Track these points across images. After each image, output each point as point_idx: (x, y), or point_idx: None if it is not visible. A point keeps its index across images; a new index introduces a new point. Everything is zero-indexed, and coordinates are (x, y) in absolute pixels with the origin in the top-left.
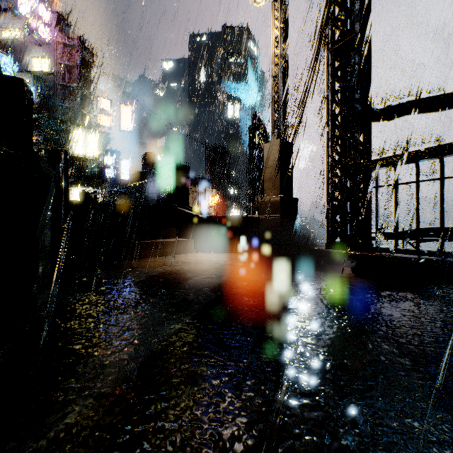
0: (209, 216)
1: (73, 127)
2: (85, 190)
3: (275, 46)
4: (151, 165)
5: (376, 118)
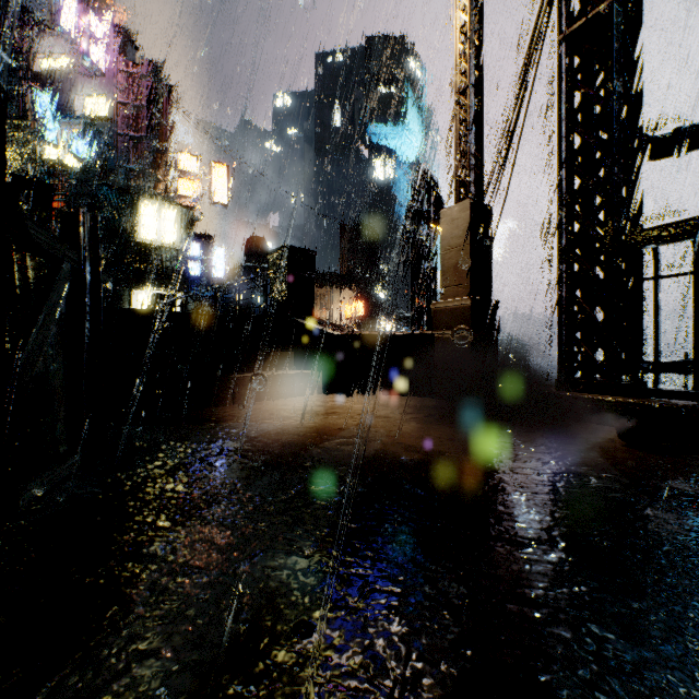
0: (347, 334)
1: (140, 198)
2: (156, 294)
3: (461, 41)
4: (259, 256)
5: (652, 153)
